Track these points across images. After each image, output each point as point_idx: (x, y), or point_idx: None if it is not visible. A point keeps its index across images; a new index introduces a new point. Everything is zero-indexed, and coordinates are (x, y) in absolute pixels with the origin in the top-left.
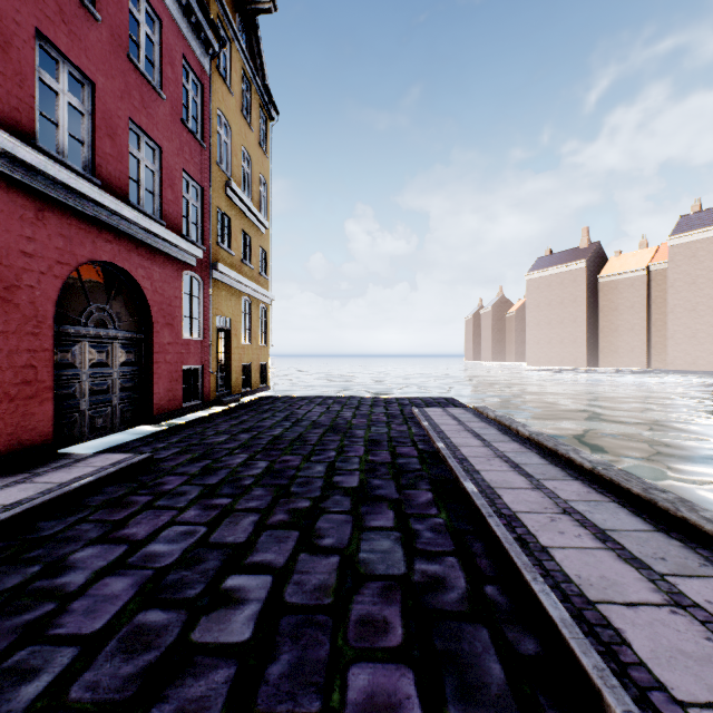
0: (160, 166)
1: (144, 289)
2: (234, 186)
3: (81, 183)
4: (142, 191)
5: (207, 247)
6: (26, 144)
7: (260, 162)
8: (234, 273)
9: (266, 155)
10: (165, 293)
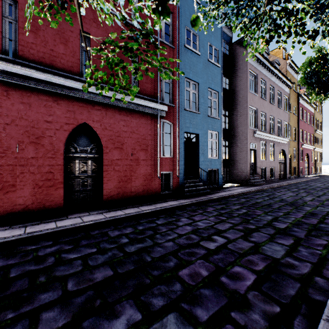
0: (309, 136)
1: (308, 155)
2: (317, 130)
3: (307, 145)
4: (308, 141)
5: (313, 145)
6: (303, 143)
7: (319, 118)
8: (317, 148)
9: (321, 115)
10: (310, 155)
